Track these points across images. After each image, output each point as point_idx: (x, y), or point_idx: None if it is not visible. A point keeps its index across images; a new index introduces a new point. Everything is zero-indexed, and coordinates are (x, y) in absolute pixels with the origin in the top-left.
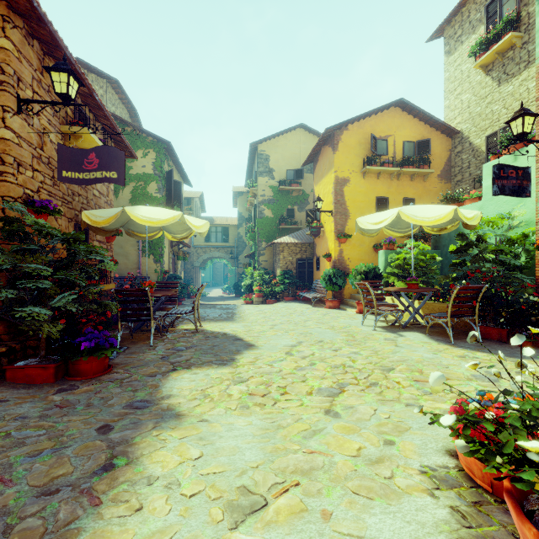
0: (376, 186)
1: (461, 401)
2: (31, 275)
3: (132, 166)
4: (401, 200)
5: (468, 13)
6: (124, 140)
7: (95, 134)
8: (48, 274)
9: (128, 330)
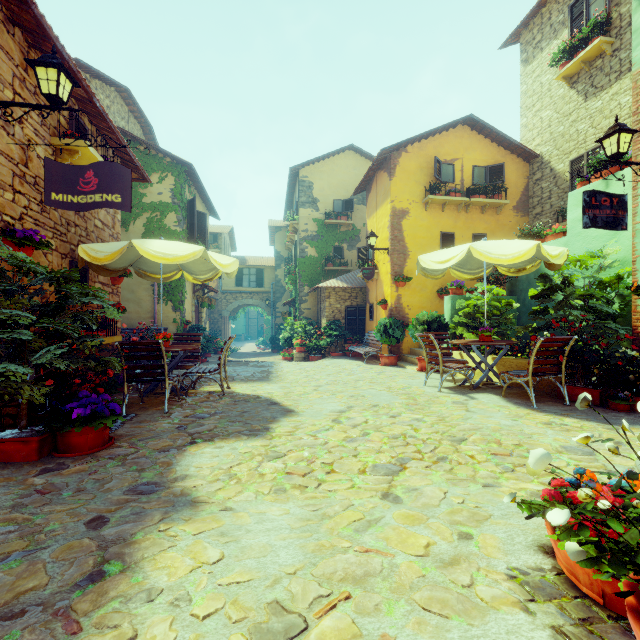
0: (440, 219)
1: (556, 482)
2: (8, 324)
3: (146, 193)
4: (470, 237)
5: (549, 14)
6: (133, 159)
7: (96, 149)
8: (29, 321)
9: (138, 393)
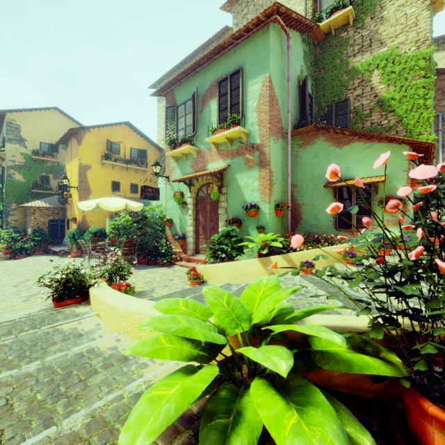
0: (112, 173)
1: None
2: None
3: None
4: (129, 185)
5: None
6: None
7: None
8: None
9: None
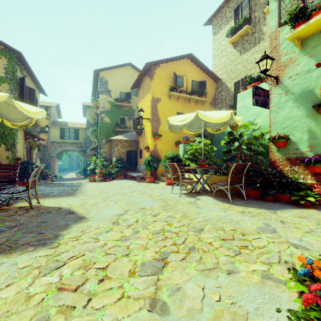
0: (176, 105)
1: (317, 286)
2: None
3: None
4: None
5: (225, 12)
6: None
7: None
8: None
9: None
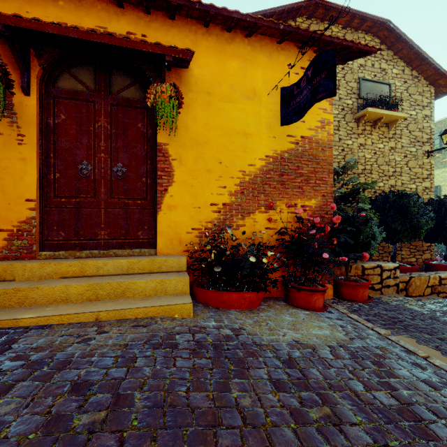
0: None
1: None
2: None
3: None
4: None
5: None
6: None
7: None
8: None
9: None
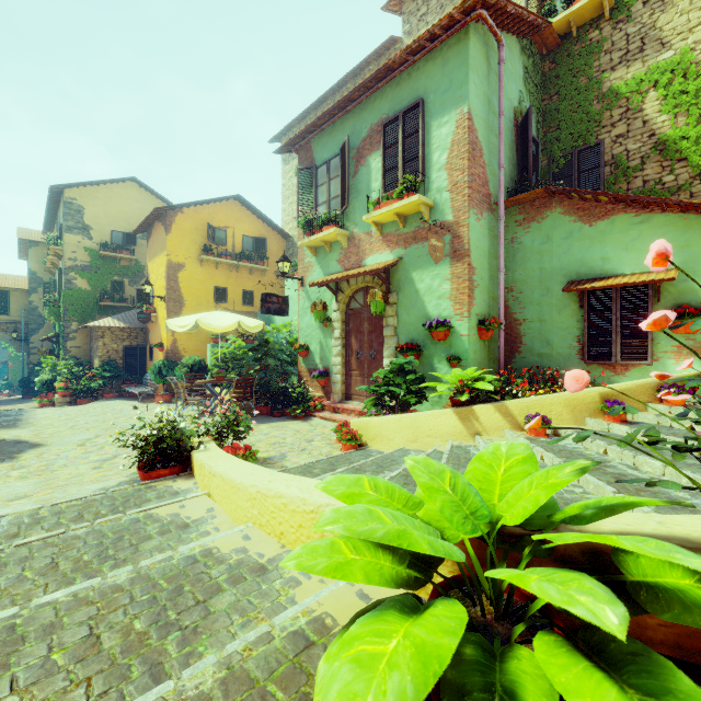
0: (214, 275)
1: None
2: None
3: None
4: (240, 292)
5: None
6: None
7: None
8: None
9: None
